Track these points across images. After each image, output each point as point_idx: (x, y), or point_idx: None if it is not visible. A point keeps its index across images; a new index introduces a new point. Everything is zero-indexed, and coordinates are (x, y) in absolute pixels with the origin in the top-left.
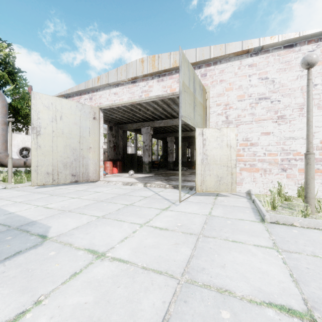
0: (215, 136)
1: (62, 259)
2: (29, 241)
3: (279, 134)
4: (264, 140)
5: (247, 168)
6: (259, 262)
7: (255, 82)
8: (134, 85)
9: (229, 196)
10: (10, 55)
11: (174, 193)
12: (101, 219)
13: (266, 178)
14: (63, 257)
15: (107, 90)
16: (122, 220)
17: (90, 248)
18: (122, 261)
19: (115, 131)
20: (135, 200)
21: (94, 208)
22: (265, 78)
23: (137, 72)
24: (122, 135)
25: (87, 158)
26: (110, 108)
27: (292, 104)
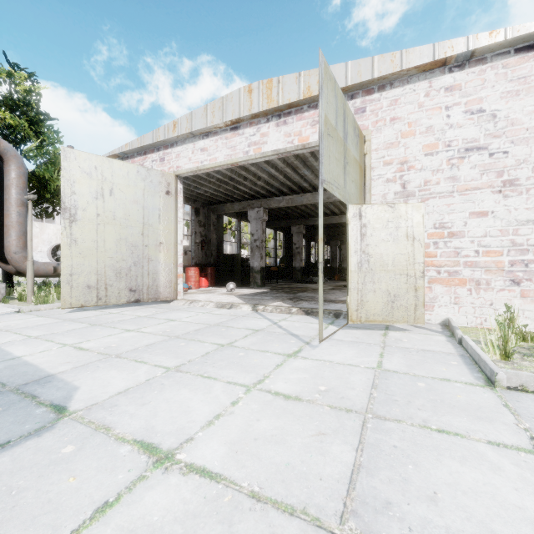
0: (384, 219)
1: (84, 466)
2: (31, 419)
3: (506, 215)
4: (476, 226)
5: (442, 278)
6: (515, 489)
7: (458, 119)
8: (236, 133)
9: (410, 330)
10: (33, 91)
11: (308, 323)
12: (173, 374)
13: (480, 298)
14: (87, 459)
15: (190, 145)
16: (211, 376)
17: (145, 439)
18: (208, 475)
19: (204, 215)
20: (237, 336)
21: (163, 351)
22: (478, 111)
23: (241, 111)
24: (216, 222)
25: (156, 261)
26: (196, 176)
27: (531, 157)
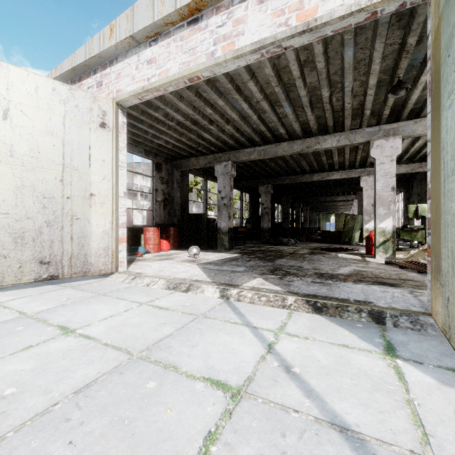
0: None
1: None
2: None
3: None
4: None
5: None
6: None
7: None
8: (195, 28)
9: None
10: None
11: (340, 350)
12: None
13: None
14: None
15: (133, 57)
16: None
17: None
18: None
19: (167, 172)
20: (177, 450)
21: None
22: None
23: None
24: (180, 179)
25: (84, 219)
26: (151, 118)
27: None
